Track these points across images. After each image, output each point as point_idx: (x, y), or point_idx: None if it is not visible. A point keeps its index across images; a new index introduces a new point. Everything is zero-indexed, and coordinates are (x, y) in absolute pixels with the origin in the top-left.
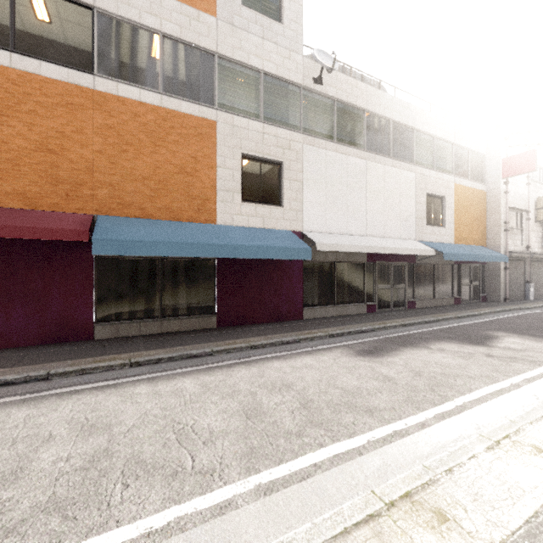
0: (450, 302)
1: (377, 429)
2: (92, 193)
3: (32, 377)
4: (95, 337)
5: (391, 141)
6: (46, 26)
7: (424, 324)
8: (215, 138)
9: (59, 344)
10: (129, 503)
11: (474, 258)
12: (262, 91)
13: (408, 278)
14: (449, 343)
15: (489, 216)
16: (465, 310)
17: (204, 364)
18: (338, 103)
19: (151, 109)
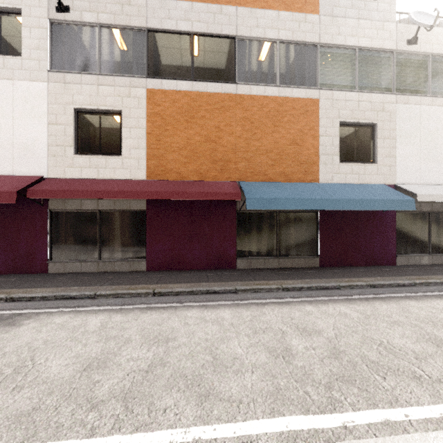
0: None
1: None
2: (235, 166)
3: (227, 290)
4: (237, 267)
5: None
6: (209, 59)
7: None
8: (317, 113)
9: (217, 270)
10: (400, 391)
11: None
12: (357, 64)
13: None
14: None
15: None
16: None
17: (339, 295)
18: (432, 57)
19: (272, 99)
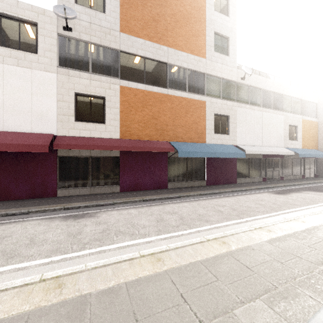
0: (300, 177)
1: (302, 207)
2: (167, 133)
3: (176, 196)
4: (168, 187)
5: (272, 101)
6: (153, 73)
7: (293, 186)
8: (205, 108)
9: (158, 189)
10: (255, 214)
11: (313, 156)
12: (221, 86)
13: (280, 165)
14: (309, 191)
15: (320, 134)
16: (309, 180)
17: (222, 195)
18: (250, 87)
19: (184, 99)
